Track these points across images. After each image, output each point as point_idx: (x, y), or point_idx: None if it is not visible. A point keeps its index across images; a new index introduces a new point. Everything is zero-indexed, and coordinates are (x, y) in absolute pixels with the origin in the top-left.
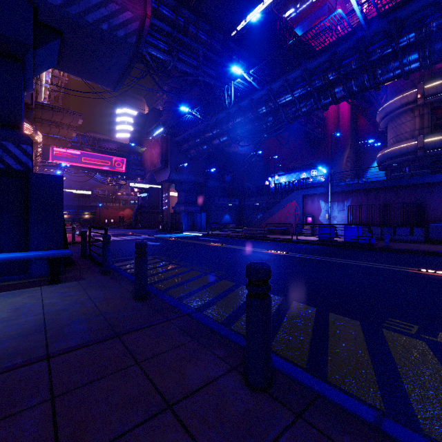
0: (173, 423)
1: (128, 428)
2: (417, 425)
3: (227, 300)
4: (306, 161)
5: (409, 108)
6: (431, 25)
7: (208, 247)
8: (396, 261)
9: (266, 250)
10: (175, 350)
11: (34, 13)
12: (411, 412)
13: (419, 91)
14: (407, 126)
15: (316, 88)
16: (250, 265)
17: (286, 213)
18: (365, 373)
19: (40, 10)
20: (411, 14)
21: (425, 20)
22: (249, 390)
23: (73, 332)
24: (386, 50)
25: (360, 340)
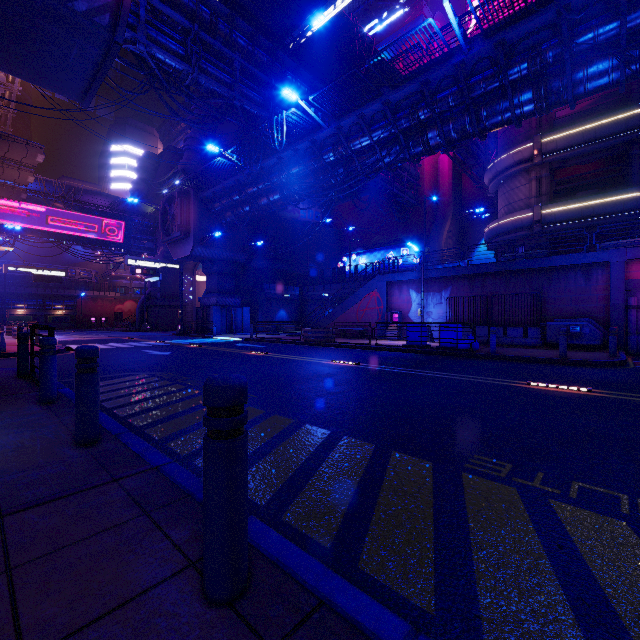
0: None
1: None
2: (478, 634)
3: None
4: (395, 235)
5: (524, 168)
6: (548, 54)
7: (244, 357)
8: (501, 372)
9: (329, 360)
10: (99, 537)
11: None
12: (475, 612)
13: (536, 146)
14: (522, 191)
15: (403, 130)
16: (207, 380)
17: (364, 308)
18: (420, 549)
19: None
20: (523, 37)
21: (540, 47)
22: (202, 606)
23: None
24: (492, 83)
25: (426, 493)
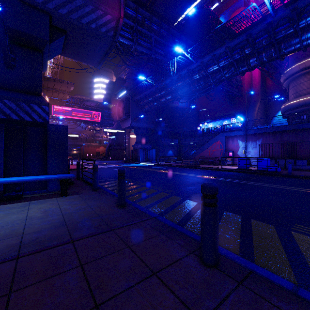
0: (159, 283)
1: (131, 285)
2: None
3: (178, 209)
4: (228, 112)
5: (306, 72)
6: None
7: (159, 173)
8: (297, 184)
9: (200, 175)
10: (151, 240)
11: (49, 20)
12: None
13: None
14: (305, 85)
15: (236, 60)
16: (204, 184)
17: (213, 149)
18: (281, 260)
19: (53, 17)
20: (309, 3)
21: None
22: (204, 266)
23: (83, 226)
24: (289, 30)
25: (276, 238)
